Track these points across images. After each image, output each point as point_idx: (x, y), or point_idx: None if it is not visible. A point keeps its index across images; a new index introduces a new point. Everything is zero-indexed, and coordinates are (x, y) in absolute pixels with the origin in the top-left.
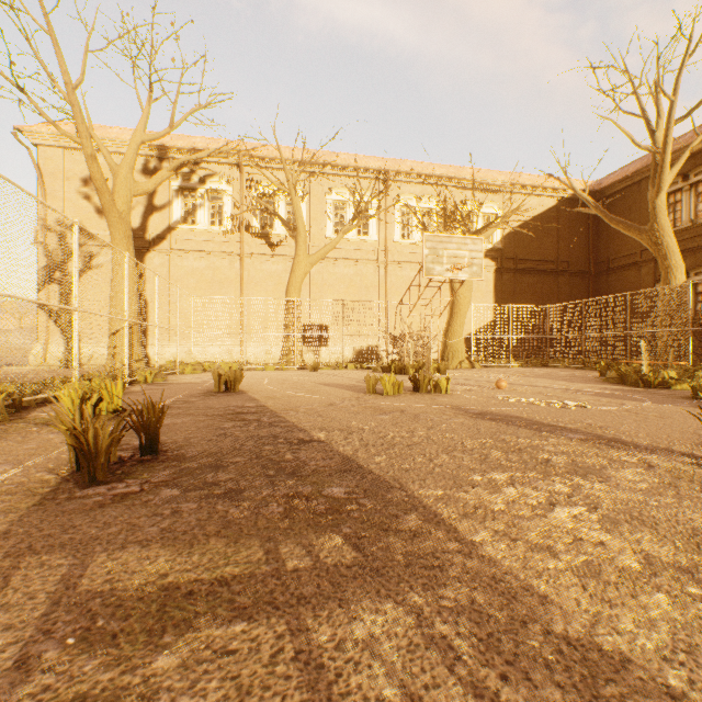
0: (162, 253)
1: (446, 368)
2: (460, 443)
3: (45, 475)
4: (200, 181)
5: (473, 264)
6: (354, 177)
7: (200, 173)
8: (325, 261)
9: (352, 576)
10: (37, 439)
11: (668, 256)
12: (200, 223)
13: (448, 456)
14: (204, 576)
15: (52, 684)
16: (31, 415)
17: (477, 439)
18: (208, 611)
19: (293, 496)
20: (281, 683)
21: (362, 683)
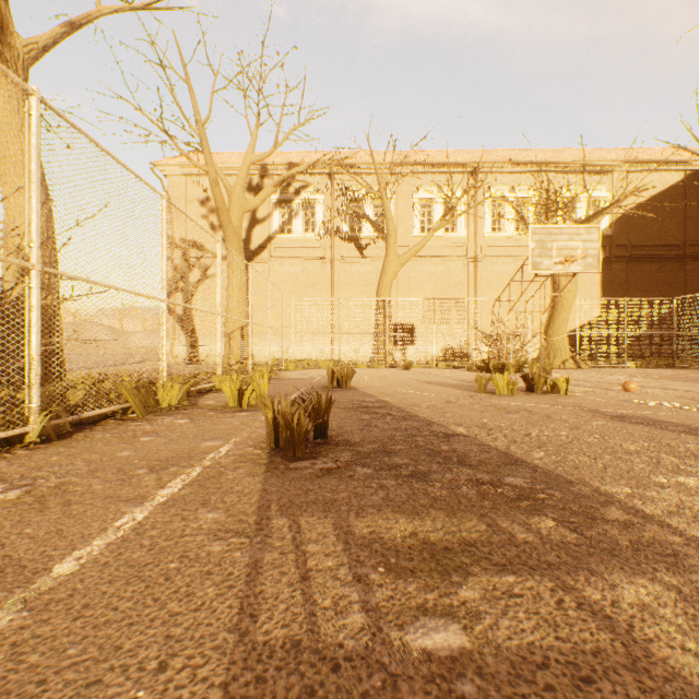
0: (263, 261)
1: (552, 367)
2: (617, 445)
3: (253, 450)
4: (295, 193)
5: (587, 256)
6: (442, 173)
7: (295, 186)
8: (411, 260)
9: (586, 553)
10: (221, 421)
11: None
12: (295, 231)
13: (612, 457)
14: (448, 537)
15: (393, 595)
16: (199, 402)
17: (635, 442)
18: (474, 563)
19: (476, 482)
20: (580, 623)
21: (658, 635)
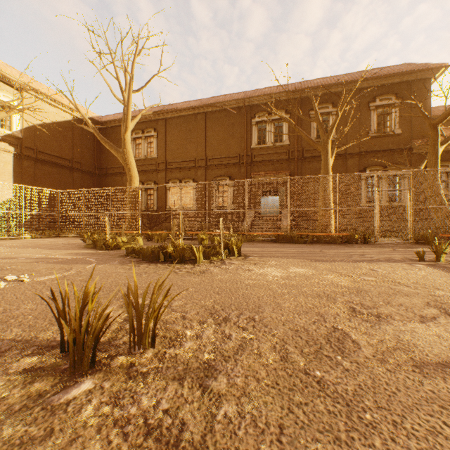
0: None
1: None
2: None
3: None
4: None
5: None
6: None
7: None
8: None
9: None
10: None
11: (132, 169)
12: None
13: None
14: None
15: None
16: None
17: None
18: None
19: None
20: None
21: None
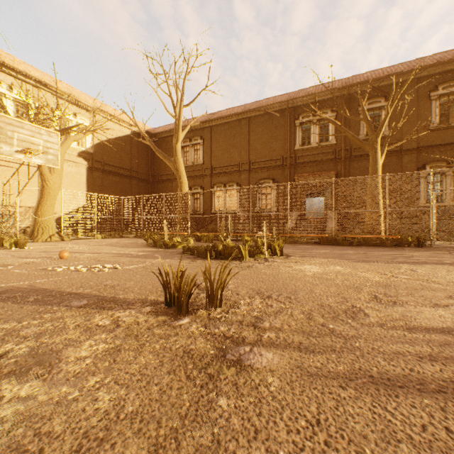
0: None
1: (26, 242)
2: None
3: None
4: None
5: (49, 153)
6: None
7: None
8: None
9: None
10: None
11: (182, 176)
12: None
13: None
14: None
15: None
16: None
17: None
18: None
19: None
20: None
21: None
